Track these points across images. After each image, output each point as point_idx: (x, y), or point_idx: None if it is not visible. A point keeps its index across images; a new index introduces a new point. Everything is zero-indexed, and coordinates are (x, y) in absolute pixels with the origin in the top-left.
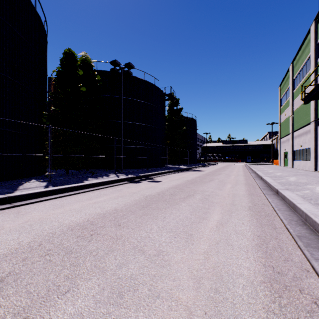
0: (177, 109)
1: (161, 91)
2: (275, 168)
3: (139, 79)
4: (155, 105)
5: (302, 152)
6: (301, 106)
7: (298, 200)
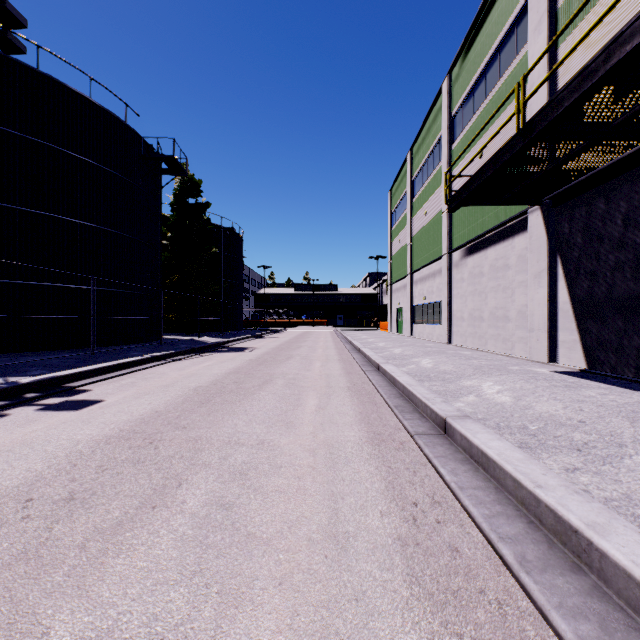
0: (197, 205)
1: (147, 146)
2: (386, 337)
3: (72, 90)
4: (129, 179)
5: (427, 309)
6: (425, 227)
7: (558, 490)
